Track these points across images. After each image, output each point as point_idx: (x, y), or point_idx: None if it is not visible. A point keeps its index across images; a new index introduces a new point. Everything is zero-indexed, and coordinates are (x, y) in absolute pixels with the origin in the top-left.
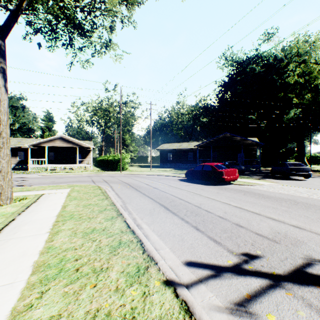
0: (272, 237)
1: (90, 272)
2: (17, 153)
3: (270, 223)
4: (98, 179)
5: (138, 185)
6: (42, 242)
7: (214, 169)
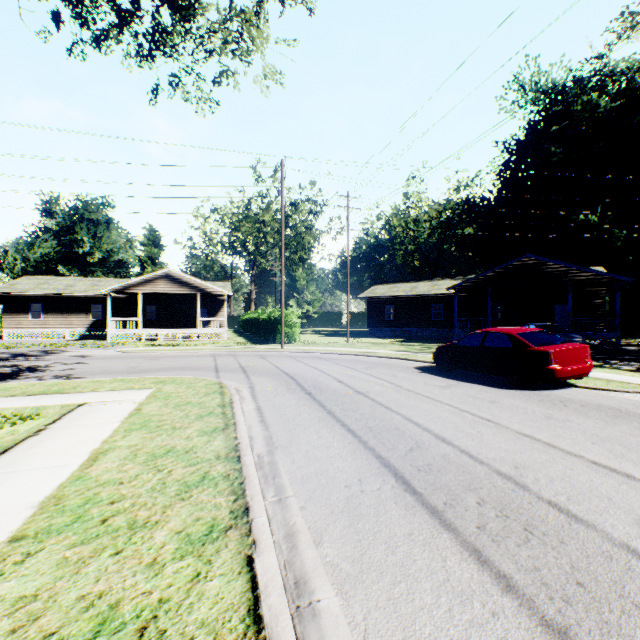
0: None
1: None
2: (90, 307)
3: None
4: (230, 364)
5: (318, 383)
6: None
7: (519, 345)
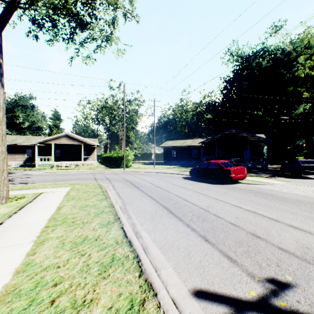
0: (301, 254)
1: (68, 306)
2: (26, 151)
3: (294, 233)
4: (101, 177)
5: (141, 184)
6: (22, 255)
7: (220, 167)
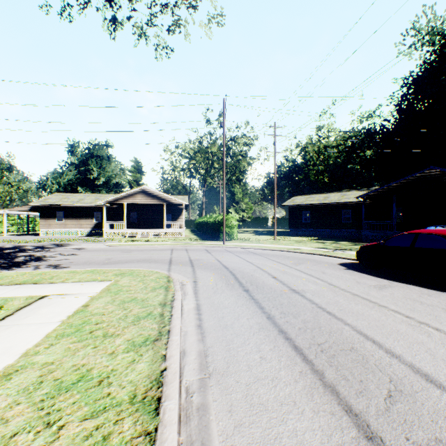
0: None
1: None
2: (94, 214)
3: None
4: (181, 257)
5: (254, 279)
6: None
7: None
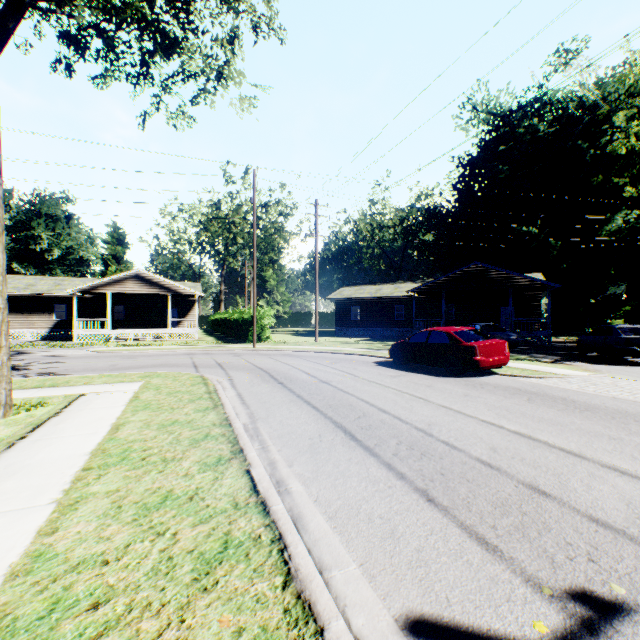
0: None
1: None
2: (53, 307)
3: (619, 484)
4: (206, 361)
5: (288, 375)
6: (27, 534)
7: (454, 341)
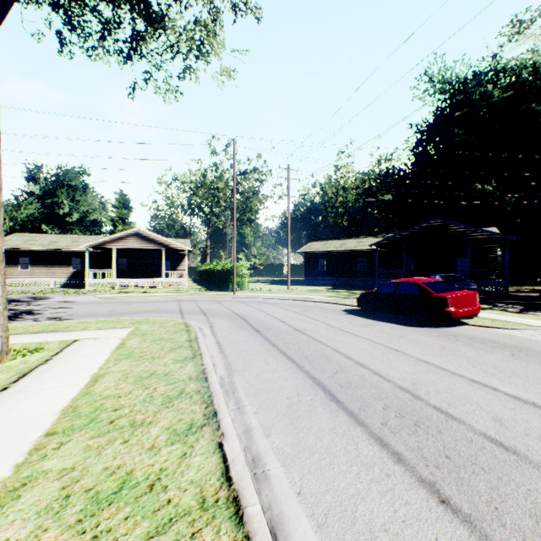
0: None
1: None
2: (71, 260)
3: None
4: (192, 308)
5: (264, 323)
6: None
7: (424, 292)
